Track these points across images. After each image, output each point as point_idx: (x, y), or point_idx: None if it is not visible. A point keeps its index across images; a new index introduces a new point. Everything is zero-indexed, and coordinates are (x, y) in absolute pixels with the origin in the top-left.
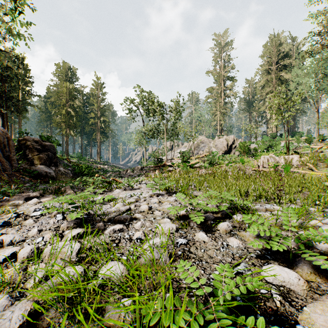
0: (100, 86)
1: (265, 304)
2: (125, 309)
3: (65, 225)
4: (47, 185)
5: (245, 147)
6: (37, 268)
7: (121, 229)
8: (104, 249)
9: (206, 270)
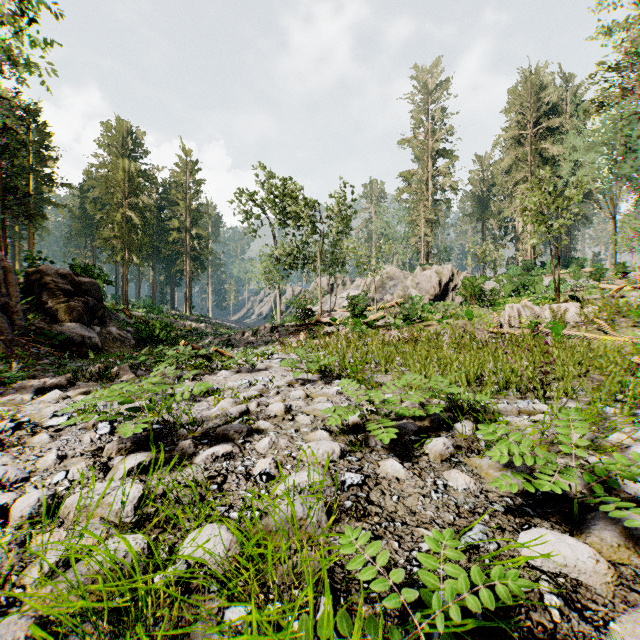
0: (191, 168)
1: (529, 615)
2: (233, 634)
3: (115, 445)
4: (84, 363)
5: (475, 288)
6: (48, 541)
7: (228, 454)
8: (192, 498)
9: (404, 541)
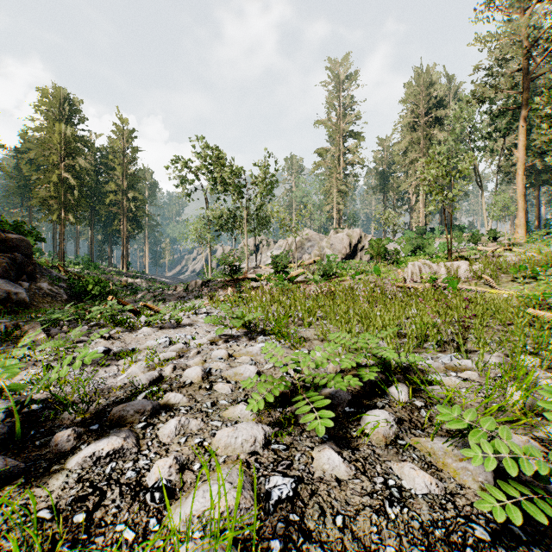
0: (128, 136)
1: None
2: None
3: None
4: (7, 319)
5: (381, 248)
6: None
7: (116, 452)
8: None
9: None
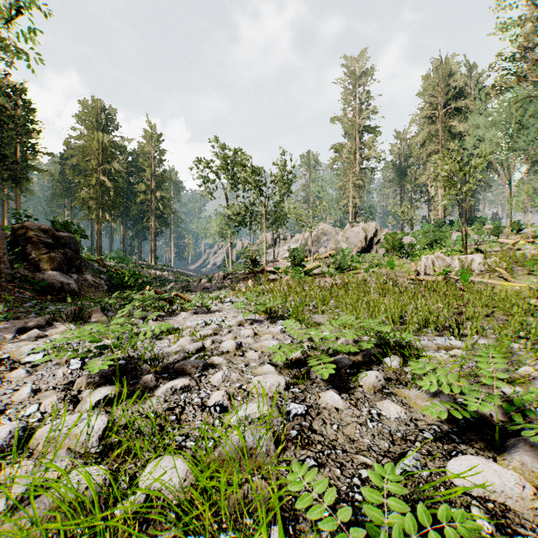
0: (156, 140)
1: None
2: None
3: (84, 380)
4: (63, 306)
5: (395, 242)
6: (15, 474)
7: (186, 387)
8: (152, 429)
9: (345, 468)
